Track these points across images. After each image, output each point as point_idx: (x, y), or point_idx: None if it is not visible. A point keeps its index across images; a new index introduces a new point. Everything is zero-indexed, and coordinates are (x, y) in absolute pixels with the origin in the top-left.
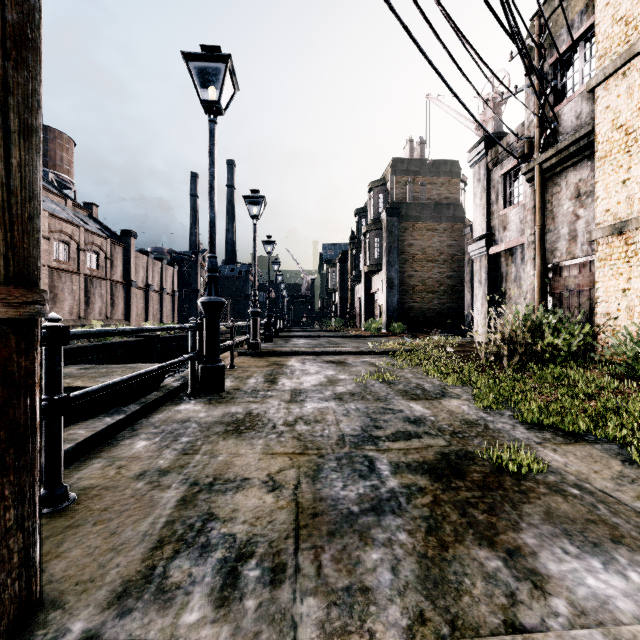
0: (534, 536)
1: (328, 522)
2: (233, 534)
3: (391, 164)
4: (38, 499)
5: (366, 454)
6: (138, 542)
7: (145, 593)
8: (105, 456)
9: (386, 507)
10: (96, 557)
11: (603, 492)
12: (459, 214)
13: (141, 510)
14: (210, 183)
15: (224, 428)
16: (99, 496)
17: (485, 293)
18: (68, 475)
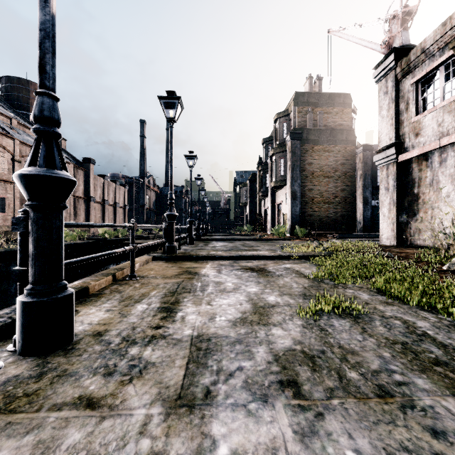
0: None
1: None
2: None
3: (294, 97)
4: None
5: None
6: None
7: None
8: None
9: None
10: None
11: None
12: (351, 138)
13: None
14: None
15: None
16: None
17: (393, 199)
18: None
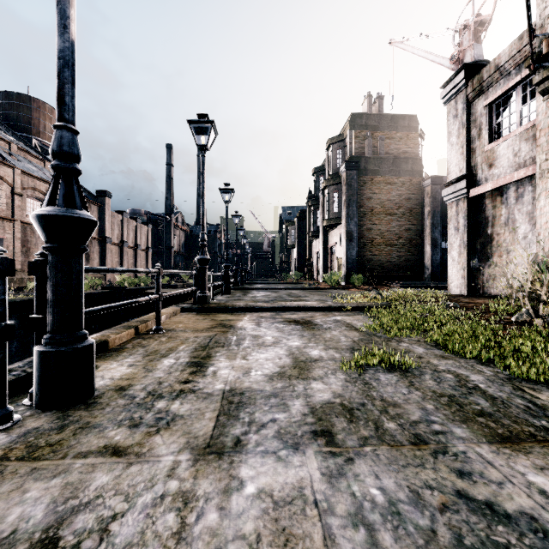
0: None
1: None
2: None
3: (350, 119)
4: None
5: None
6: None
7: None
8: None
9: None
10: None
11: None
12: (417, 168)
13: None
14: None
15: None
16: None
17: (464, 240)
18: None
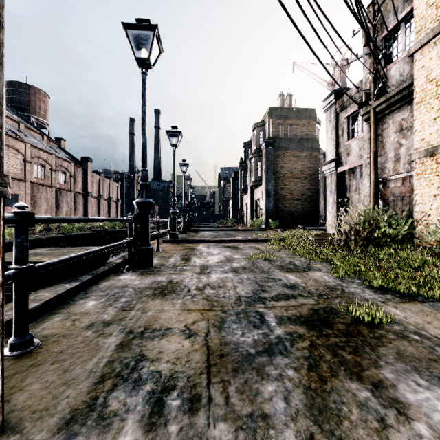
0: (391, 372)
1: (232, 361)
2: (159, 371)
3: (268, 111)
4: (0, 345)
5: (257, 310)
6: (85, 378)
7: (88, 420)
8: (64, 312)
9: (275, 349)
10: (51, 390)
11: (437, 338)
12: (315, 146)
13: (88, 352)
14: (142, 117)
15: (152, 292)
16: (57, 342)
17: (334, 199)
18: (35, 326)
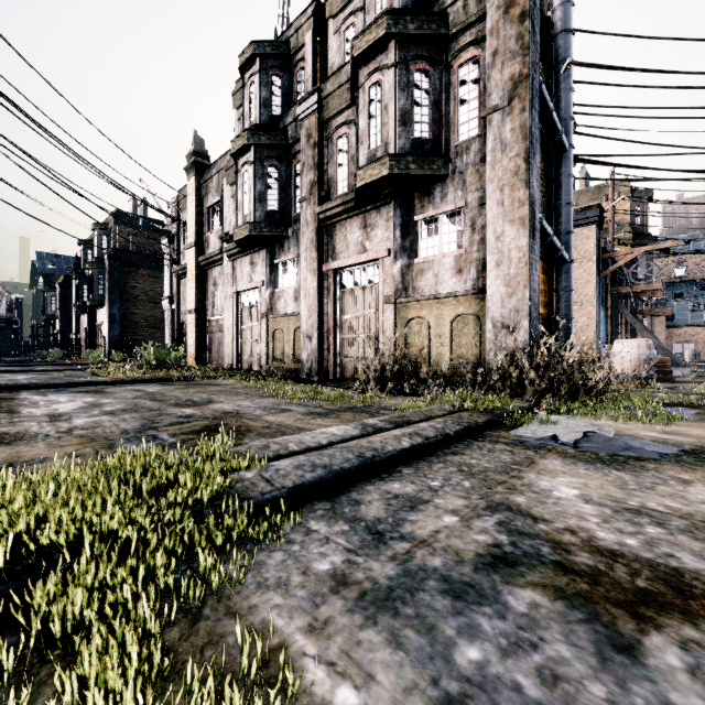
0: None
1: None
2: None
3: (114, 215)
4: None
5: None
6: None
7: None
8: None
9: None
10: None
11: None
12: None
13: None
14: None
15: None
16: None
17: (170, 333)
18: None
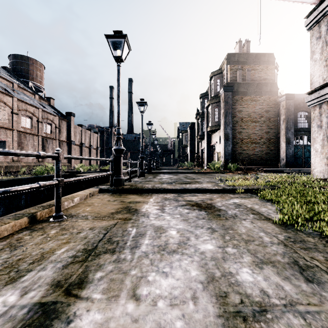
0: None
1: None
2: None
3: (226, 57)
4: None
5: None
6: None
7: None
8: None
9: None
10: None
11: None
12: (274, 89)
13: None
14: None
15: None
16: None
17: (327, 135)
18: None
